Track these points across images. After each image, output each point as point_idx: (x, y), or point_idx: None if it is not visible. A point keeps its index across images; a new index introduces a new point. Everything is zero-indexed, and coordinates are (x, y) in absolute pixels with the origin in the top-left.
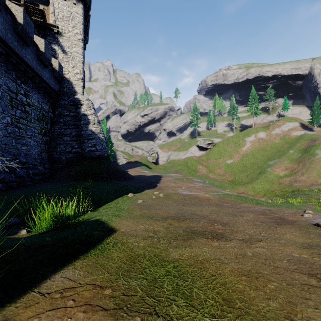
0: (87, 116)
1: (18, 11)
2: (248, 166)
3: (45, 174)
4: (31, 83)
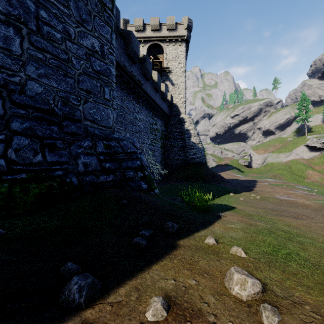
0: (189, 131)
1: (155, 74)
2: None
3: (164, 175)
4: (157, 114)
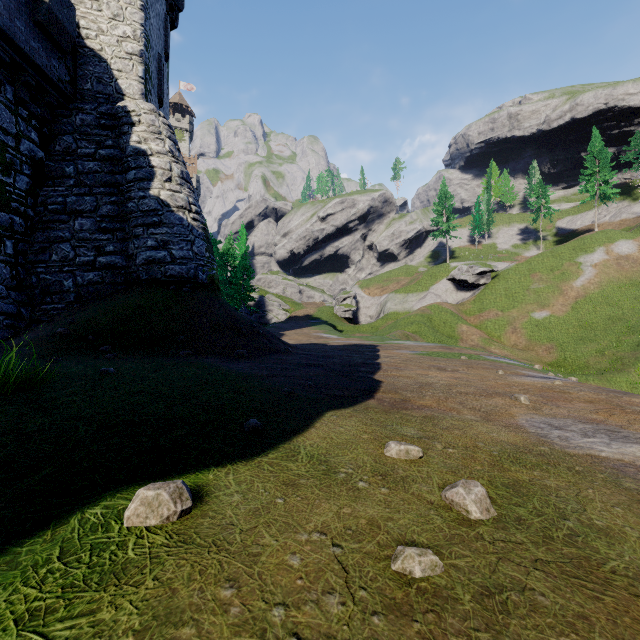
0: (147, 157)
1: None
2: (598, 327)
3: None
4: None
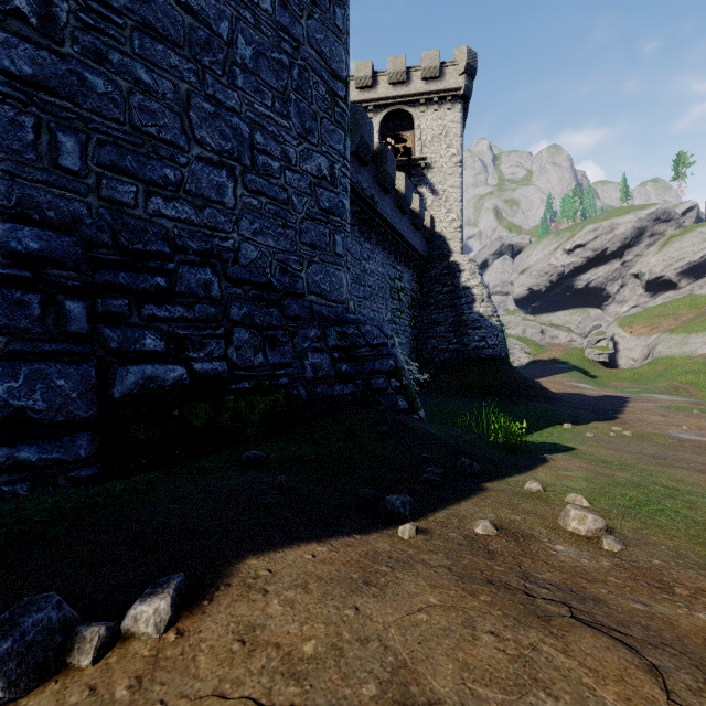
0: (470, 290)
1: (400, 179)
2: None
3: (417, 384)
4: (404, 259)
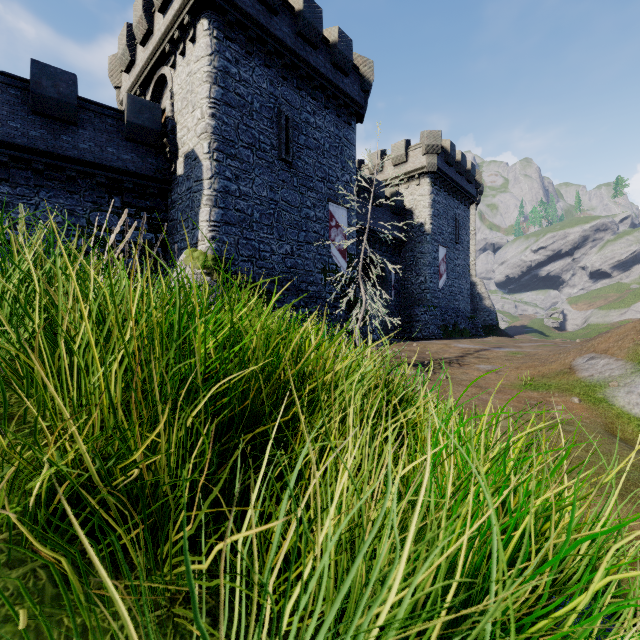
0: (481, 294)
1: None
2: None
3: None
4: None
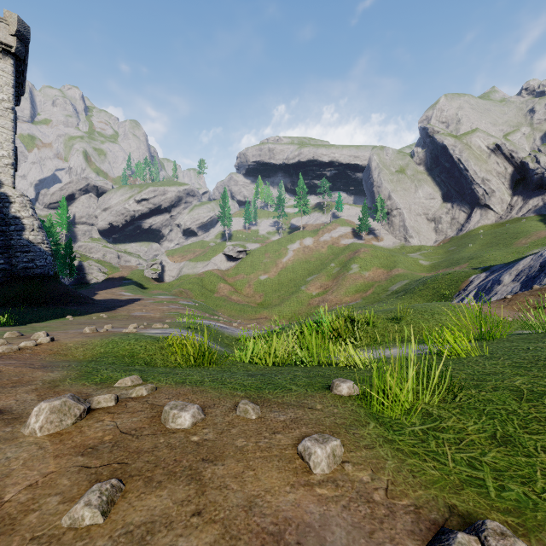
0: (21, 220)
1: None
2: (284, 284)
3: None
4: None
